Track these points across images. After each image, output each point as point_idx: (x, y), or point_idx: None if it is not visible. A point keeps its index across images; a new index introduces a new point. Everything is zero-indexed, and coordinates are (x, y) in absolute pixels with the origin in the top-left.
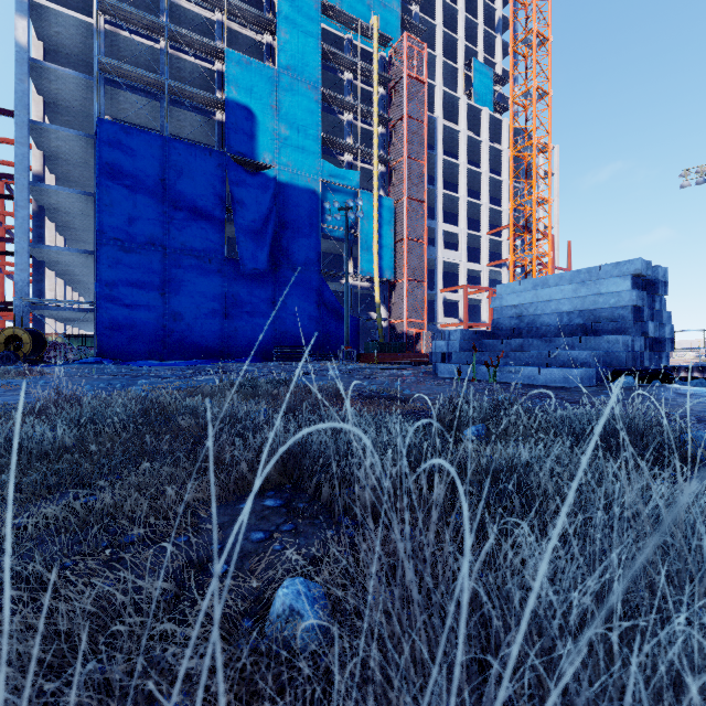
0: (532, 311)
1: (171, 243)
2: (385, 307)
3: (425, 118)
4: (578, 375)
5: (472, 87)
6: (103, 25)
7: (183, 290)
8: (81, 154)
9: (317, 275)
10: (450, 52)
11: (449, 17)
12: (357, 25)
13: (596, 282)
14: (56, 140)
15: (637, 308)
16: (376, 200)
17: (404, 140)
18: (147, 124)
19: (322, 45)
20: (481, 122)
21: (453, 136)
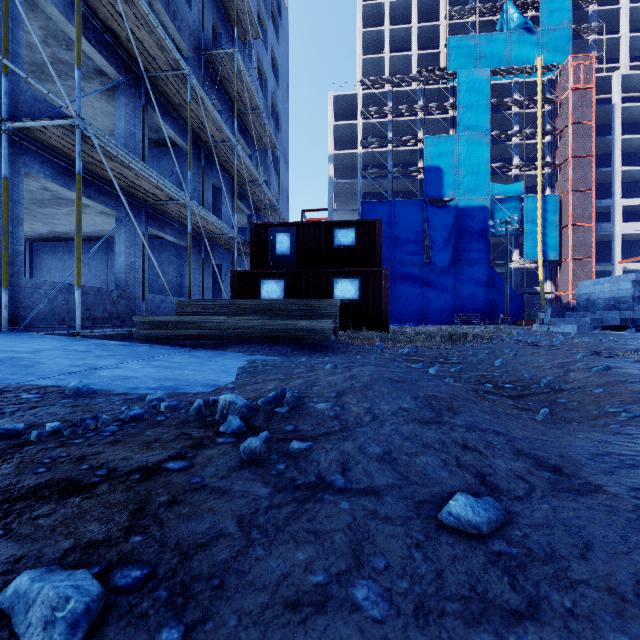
0: (593, 297)
1: (394, 259)
2: (551, 282)
3: (592, 118)
4: (576, 328)
5: None
6: (361, 151)
7: (400, 284)
8: (350, 218)
9: (487, 265)
10: None
11: None
12: (523, 70)
13: (618, 284)
14: (341, 215)
15: None
16: (540, 200)
17: (568, 145)
18: (379, 190)
19: (491, 101)
20: None
21: (639, 110)
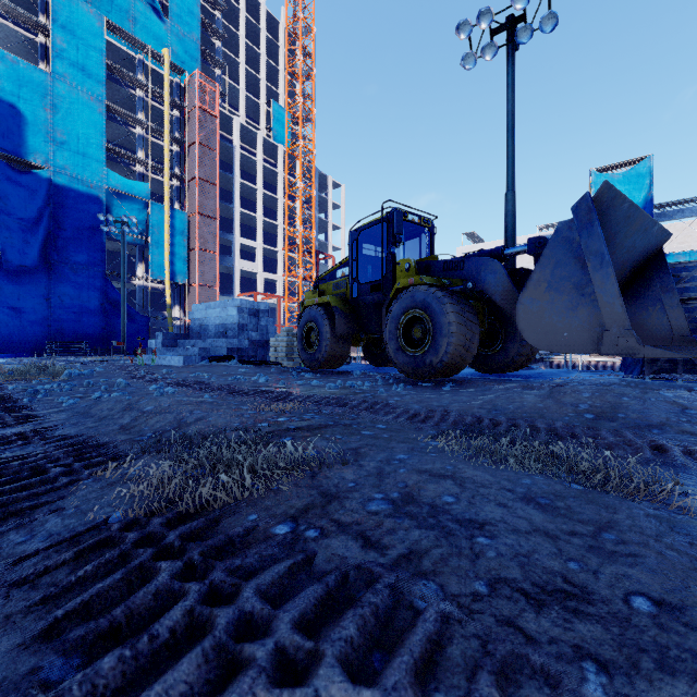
0: (206, 323)
1: None
2: (181, 307)
3: (217, 147)
4: (182, 359)
5: (272, 124)
6: None
7: None
8: None
9: (101, 275)
10: (256, 87)
11: (254, 56)
12: (149, 50)
13: (227, 309)
14: None
15: (245, 324)
16: (167, 212)
17: (196, 163)
18: None
19: (108, 61)
20: (277, 156)
21: (253, 163)
